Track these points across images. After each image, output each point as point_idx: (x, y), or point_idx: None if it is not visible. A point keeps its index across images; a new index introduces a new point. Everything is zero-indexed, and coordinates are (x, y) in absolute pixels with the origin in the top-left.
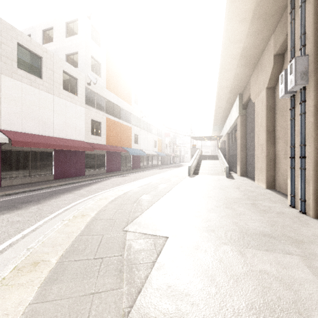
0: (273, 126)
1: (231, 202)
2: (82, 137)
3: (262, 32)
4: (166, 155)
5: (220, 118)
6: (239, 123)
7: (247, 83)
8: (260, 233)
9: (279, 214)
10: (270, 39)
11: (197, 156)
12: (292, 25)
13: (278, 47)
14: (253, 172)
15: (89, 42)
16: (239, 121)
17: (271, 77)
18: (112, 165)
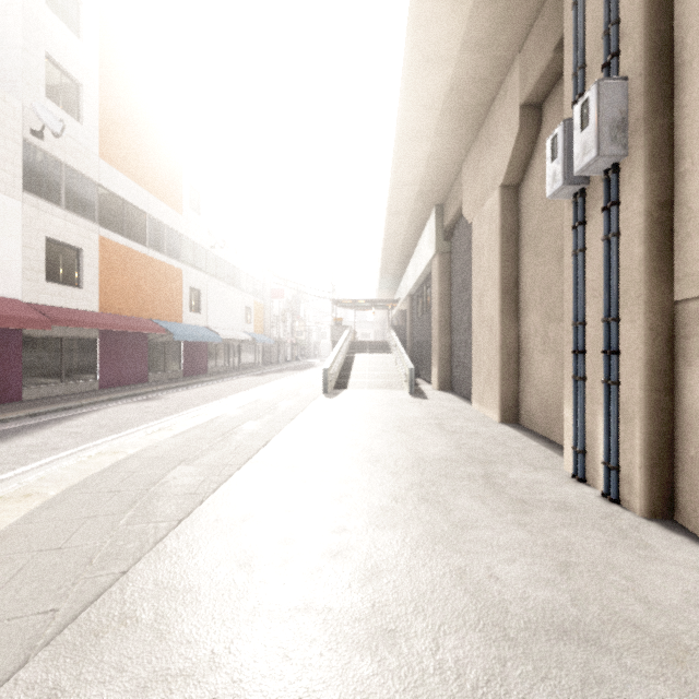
0: (515, 278)
1: (433, 477)
2: (11, 287)
3: (496, 44)
4: (275, 341)
5: (396, 259)
6: (436, 272)
7: (454, 179)
8: (547, 622)
9: (562, 511)
10: (510, 67)
11: (344, 344)
12: (579, 8)
13: (531, 83)
14: (467, 381)
15: (40, 13)
16: (437, 266)
17: (512, 159)
18: (120, 369)
